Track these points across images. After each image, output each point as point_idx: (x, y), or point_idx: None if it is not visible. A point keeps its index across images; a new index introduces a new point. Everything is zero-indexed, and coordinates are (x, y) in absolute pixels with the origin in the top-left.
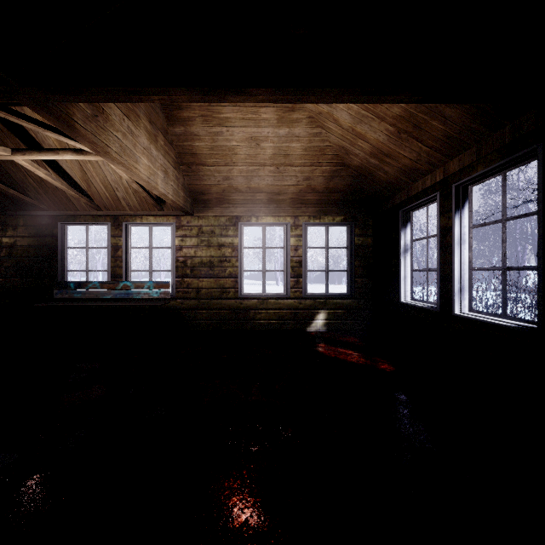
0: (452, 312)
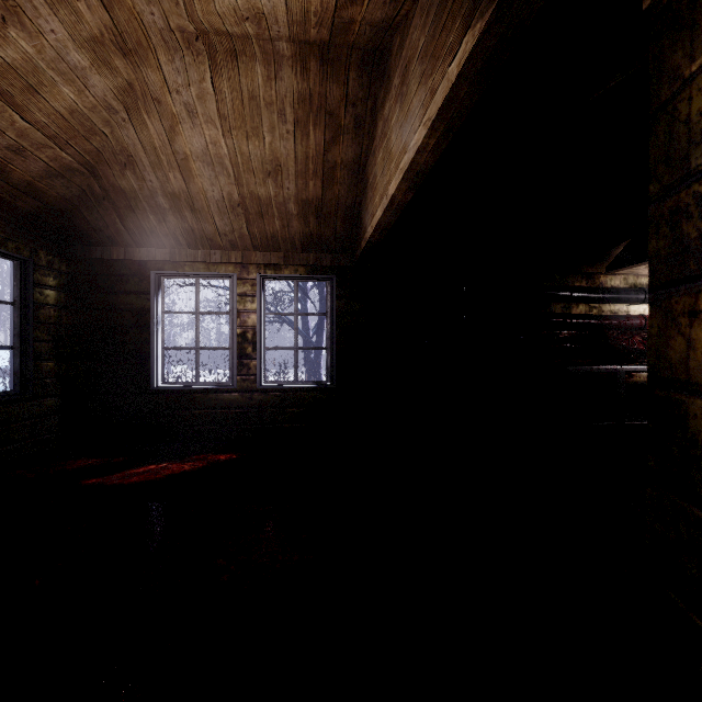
0: (257, 385)
